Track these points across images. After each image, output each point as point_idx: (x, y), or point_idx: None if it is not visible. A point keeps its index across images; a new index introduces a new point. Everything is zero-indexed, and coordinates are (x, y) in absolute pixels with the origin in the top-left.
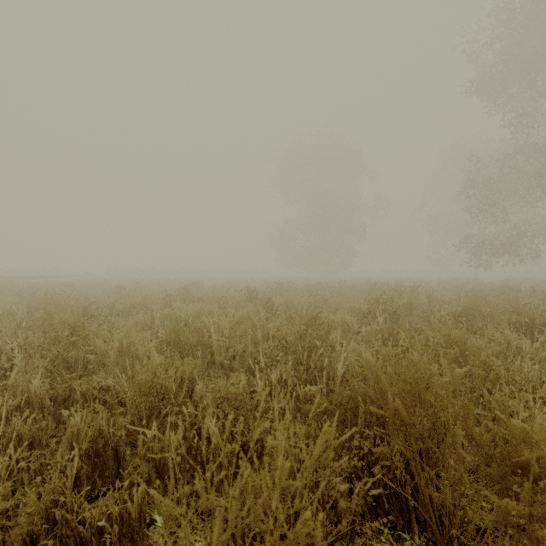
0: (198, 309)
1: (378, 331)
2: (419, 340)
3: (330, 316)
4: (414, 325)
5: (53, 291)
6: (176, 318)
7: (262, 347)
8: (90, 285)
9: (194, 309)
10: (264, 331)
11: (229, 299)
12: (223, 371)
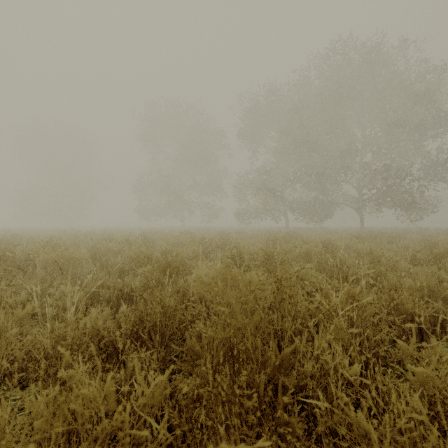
0: None
1: None
2: None
3: None
4: None
5: None
6: None
7: None
8: None
9: None
10: None
11: None
12: None
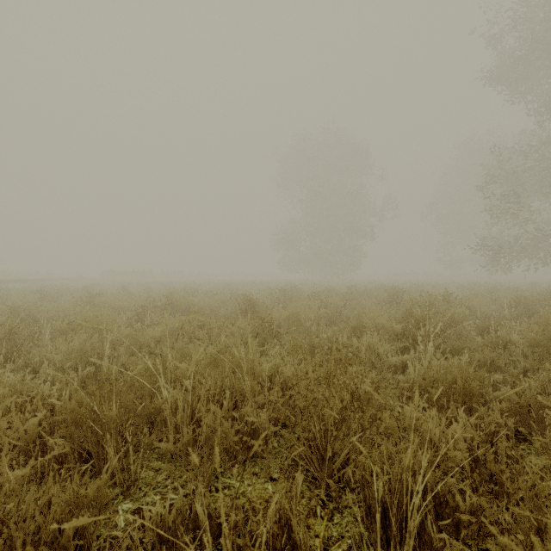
0: (169, 329)
1: (439, 376)
2: (488, 381)
3: (354, 341)
4: (477, 356)
5: (14, 299)
6: (139, 341)
7: (250, 408)
8: (70, 290)
9: (165, 329)
10: (255, 376)
11: (223, 307)
12: (174, 468)
